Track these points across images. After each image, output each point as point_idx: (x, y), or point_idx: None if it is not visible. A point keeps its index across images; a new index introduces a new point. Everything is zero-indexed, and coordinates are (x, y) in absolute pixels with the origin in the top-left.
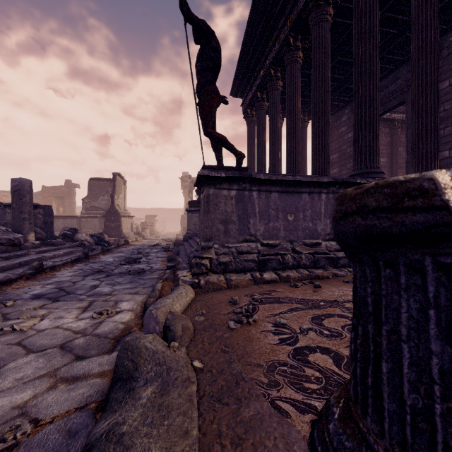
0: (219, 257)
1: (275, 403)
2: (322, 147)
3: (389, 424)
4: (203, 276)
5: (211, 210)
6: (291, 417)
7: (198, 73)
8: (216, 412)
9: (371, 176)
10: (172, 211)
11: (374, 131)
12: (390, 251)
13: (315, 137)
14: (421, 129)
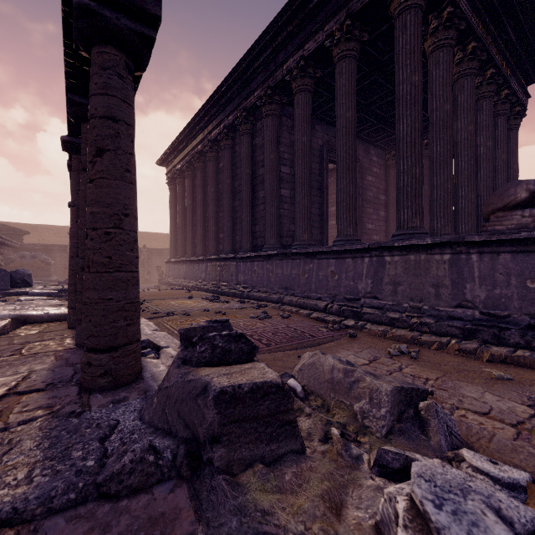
0: None
1: None
2: None
3: None
4: None
5: None
6: None
7: None
8: None
9: None
10: None
11: None
12: None
13: None
14: None
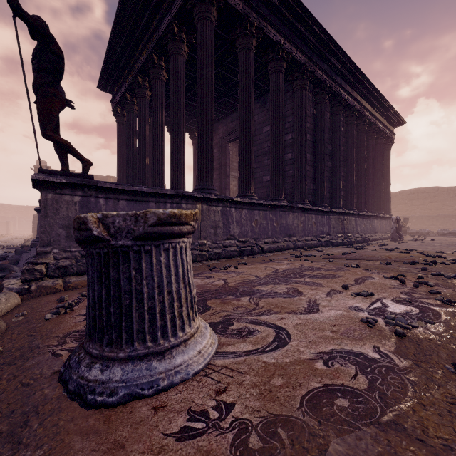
0: (58, 261)
1: (56, 353)
2: (178, 162)
3: (89, 330)
4: (37, 282)
5: (50, 215)
6: (62, 356)
7: (34, 70)
8: (3, 370)
9: (206, 192)
10: (22, 209)
11: (209, 157)
12: (86, 248)
13: (172, 152)
14: (243, 160)
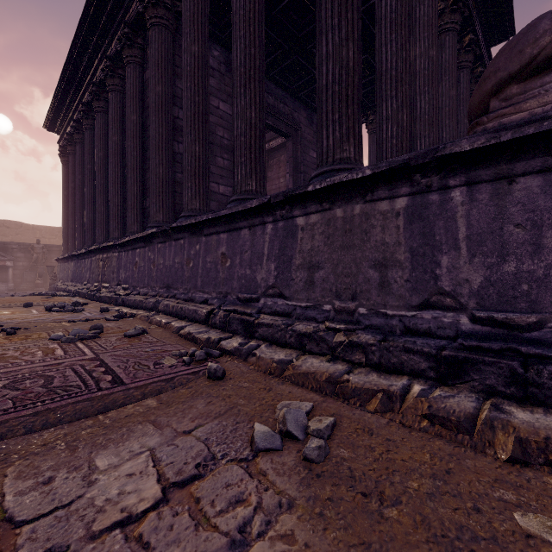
0: None
1: None
2: None
3: None
4: None
5: None
6: None
7: None
8: None
9: None
10: None
11: None
12: None
13: None
14: None
